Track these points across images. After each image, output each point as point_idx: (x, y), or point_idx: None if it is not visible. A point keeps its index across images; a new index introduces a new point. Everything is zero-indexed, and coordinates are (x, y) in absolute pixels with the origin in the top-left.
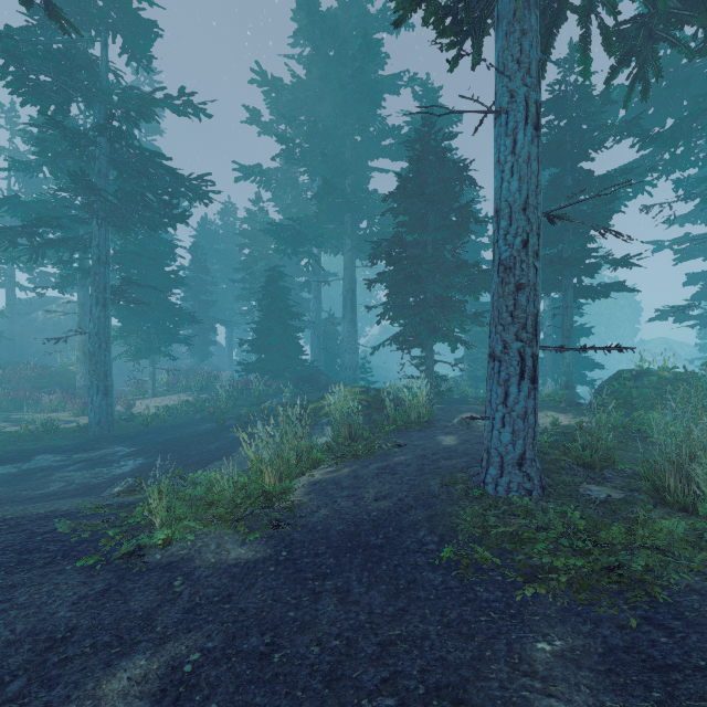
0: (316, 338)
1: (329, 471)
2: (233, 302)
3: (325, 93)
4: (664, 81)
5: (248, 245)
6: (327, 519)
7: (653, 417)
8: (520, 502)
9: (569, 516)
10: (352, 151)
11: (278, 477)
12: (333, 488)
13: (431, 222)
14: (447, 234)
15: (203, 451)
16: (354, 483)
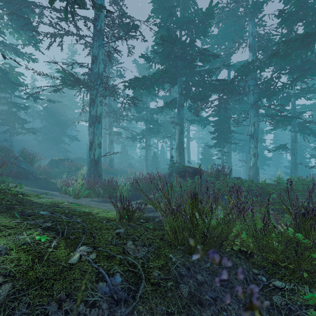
0: None
1: None
2: None
3: None
4: None
5: None
6: None
7: None
8: None
9: None
10: None
11: None
12: None
13: None
14: None
15: None
16: None
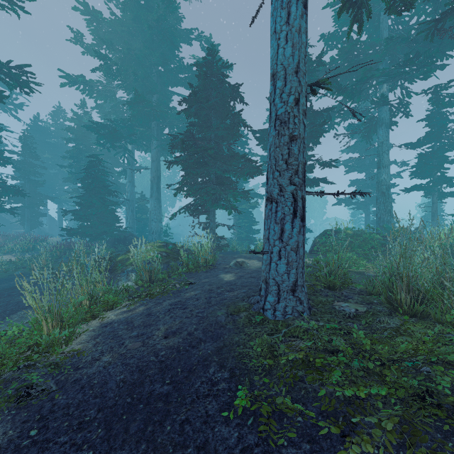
0: (130, 211)
1: (125, 311)
2: (63, 184)
3: (137, 31)
4: (346, 62)
5: (74, 139)
6: (108, 368)
7: (349, 255)
8: (307, 326)
9: (354, 336)
10: (158, 78)
11: (60, 325)
12: (123, 329)
13: (214, 124)
14: (225, 133)
15: (11, 302)
16: (145, 321)
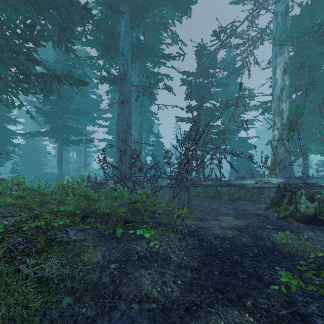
0: None
1: None
2: None
3: None
4: None
5: None
6: None
7: None
8: None
9: None
10: None
11: None
12: None
13: None
14: None
15: None
16: None
